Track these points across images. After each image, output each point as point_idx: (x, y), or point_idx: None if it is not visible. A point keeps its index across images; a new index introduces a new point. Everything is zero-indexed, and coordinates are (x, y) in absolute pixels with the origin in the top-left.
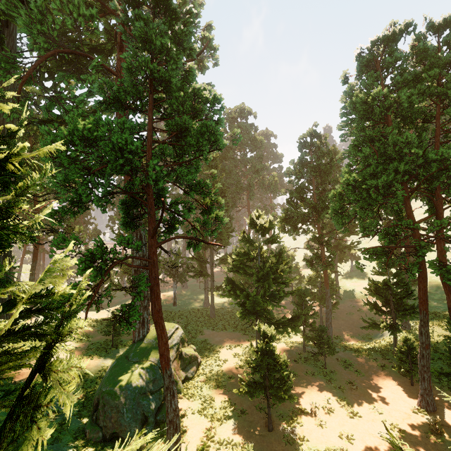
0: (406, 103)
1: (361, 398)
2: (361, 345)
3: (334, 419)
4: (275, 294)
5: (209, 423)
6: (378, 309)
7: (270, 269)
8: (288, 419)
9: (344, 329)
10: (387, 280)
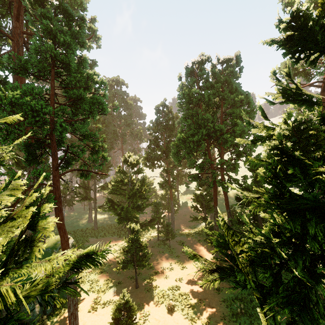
0: (207, 98)
1: (188, 259)
2: (190, 232)
3: (173, 273)
4: (140, 206)
5: (96, 295)
6: (198, 209)
7: (137, 190)
8: (148, 279)
9: (181, 224)
10: (202, 193)
